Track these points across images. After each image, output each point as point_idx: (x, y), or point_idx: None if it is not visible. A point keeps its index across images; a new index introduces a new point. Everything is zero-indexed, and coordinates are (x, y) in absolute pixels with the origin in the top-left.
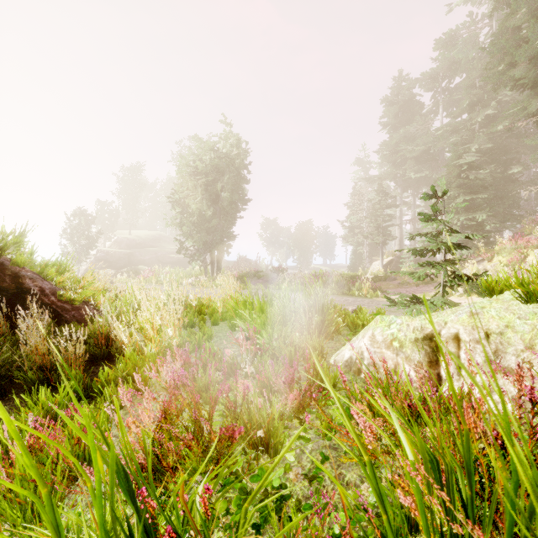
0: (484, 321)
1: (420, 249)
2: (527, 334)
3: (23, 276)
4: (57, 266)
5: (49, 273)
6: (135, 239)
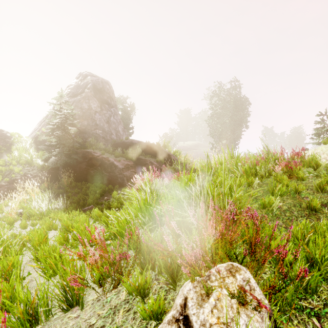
0: (317, 150)
1: (317, 134)
2: (324, 151)
3: (171, 155)
4: (177, 152)
5: (176, 154)
6: (186, 146)
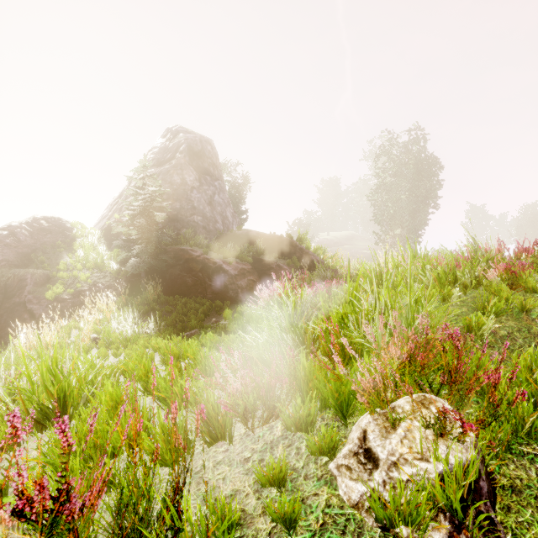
0: None
1: None
2: None
3: (310, 254)
4: (321, 250)
5: (319, 253)
6: (333, 240)
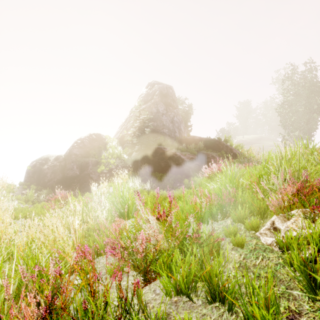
0: None
1: None
2: None
3: (232, 149)
4: (239, 146)
5: (238, 148)
6: (246, 140)
